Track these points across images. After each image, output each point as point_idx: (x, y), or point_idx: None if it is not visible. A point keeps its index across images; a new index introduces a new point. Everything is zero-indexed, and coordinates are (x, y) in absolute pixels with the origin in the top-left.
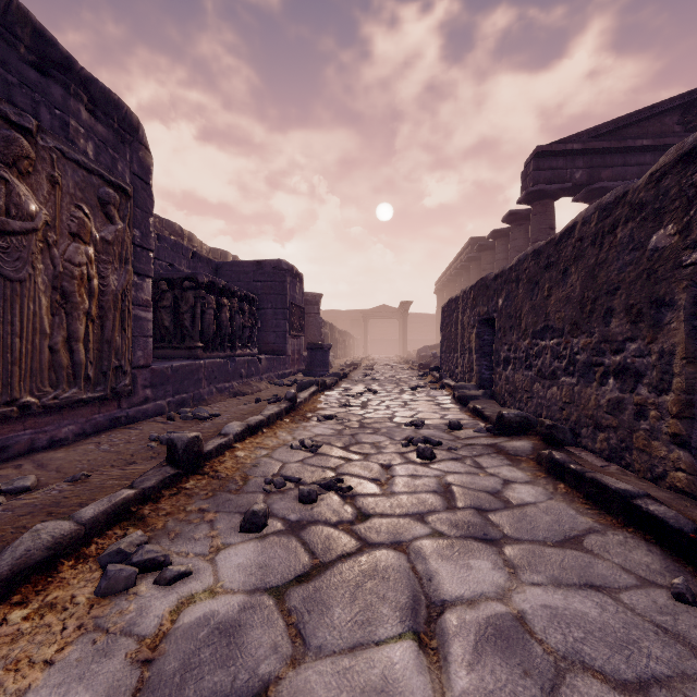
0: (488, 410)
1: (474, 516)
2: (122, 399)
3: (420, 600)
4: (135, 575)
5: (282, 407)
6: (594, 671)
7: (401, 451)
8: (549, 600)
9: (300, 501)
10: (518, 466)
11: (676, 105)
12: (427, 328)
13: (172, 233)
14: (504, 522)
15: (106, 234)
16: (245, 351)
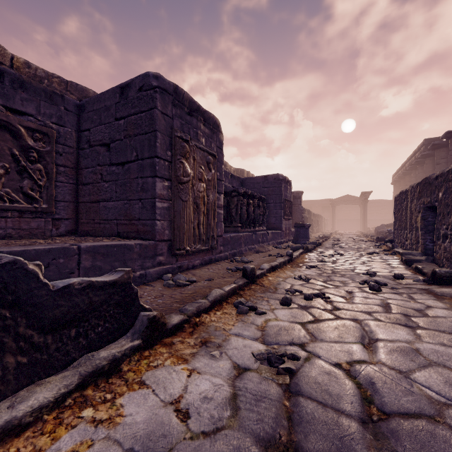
0: (427, 269)
1: (401, 317)
2: (213, 250)
3: (366, 337)
4: (248, 310)
5: (286, 259)
6: (449, 368)
7: (359, 286)
8: (435, 348)
9: (304, 299)
10: (441, 301)
11: None
12: (384, 210)
13: None
14: (420, 321)
15: (208, 177)
16: (260, 228)
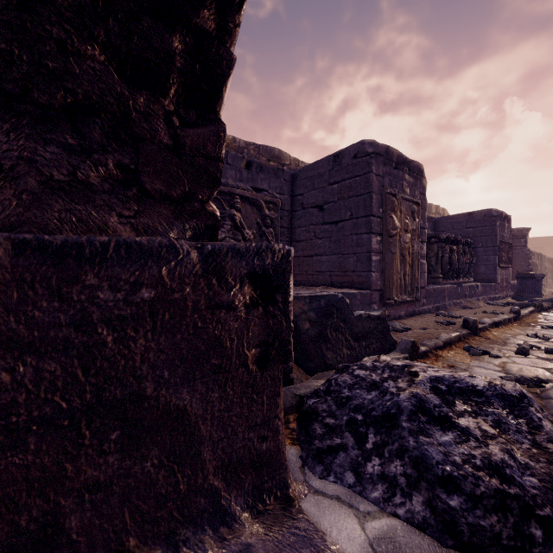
0: None
1: None
2: (416, 302)
3: None
4: (481, 353)
5: (510, 316)
6: None
7: None
8: None
9: (544, 353)
10: None
11: None
12: None
13: None
14: None
15: (413, 227)
16: (465, 279)
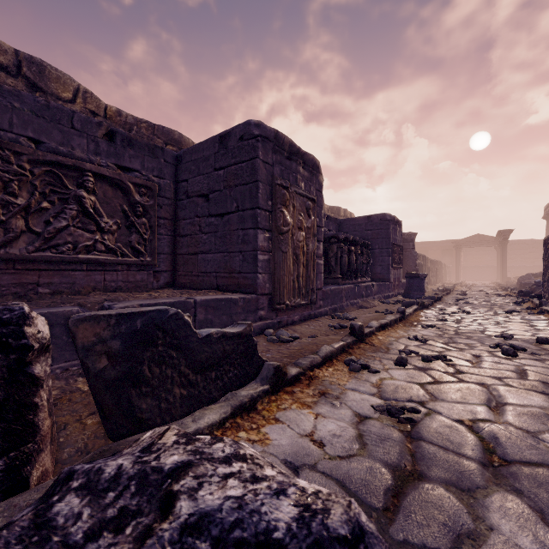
0: None
1: (538, 384)
2: (312, 305)
3: (492, 400)
4: (360, 368)
5: (397, 317)
6: None
7: (489, 350)
8: None
9: (421, 360)
10: None
11: None
12: (533, 254)
13: None
14: None
15: (308, 224)
16: (363, 279)
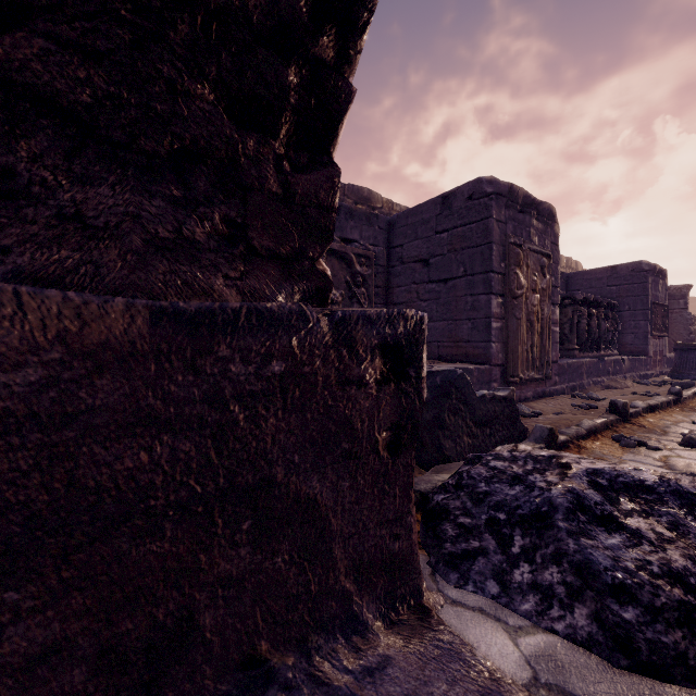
0: None
1: None
2: (546, 381)
3: None
4: (635, 444)
5: (670, 398)
6: None
7: None
8: None
9: None
10: None
11: None
12: None
13: None
14: None
15: (542, 285)
16: (607, 352)
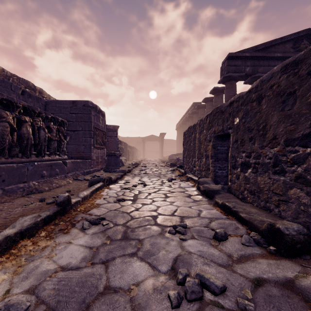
0: (239, 209)
1: None
2: None
3: None
4: None
5: (39, 218)
6: None
7: None
8: None
9: None
10: None
11: (292, 38)
12: (172, 146)
13: (27, 87)
14: None
15: None
16: (54, 157)
